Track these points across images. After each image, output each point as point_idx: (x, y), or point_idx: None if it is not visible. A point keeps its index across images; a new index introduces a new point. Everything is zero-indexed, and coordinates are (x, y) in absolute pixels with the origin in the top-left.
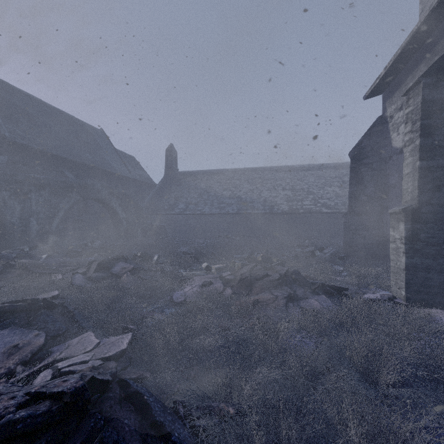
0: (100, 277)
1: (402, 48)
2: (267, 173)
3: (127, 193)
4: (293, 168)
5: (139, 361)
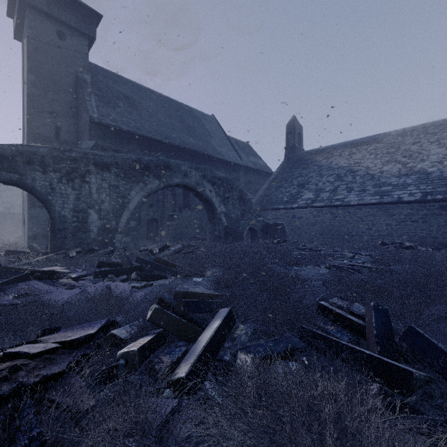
0: None
1: None
2: None
3: (227, 178)
4: None
5: None
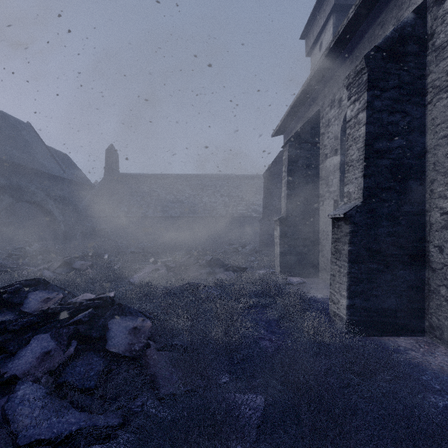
0: (65, 271)
1: (287, 113)
2: (208, 180)
3: (65, 196)
4: (231, 176)
5: (121, 302)
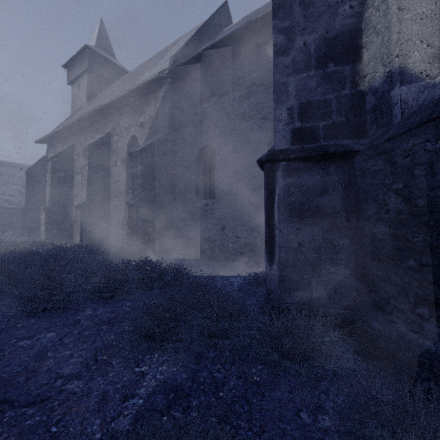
0: None
1: (51, 134)
2: None
3: None
4: None
5: None
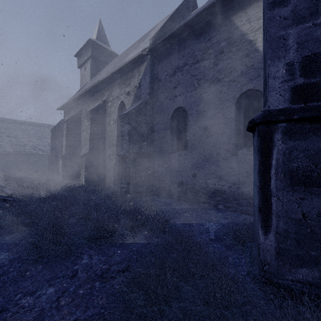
0: None
1: (66, 103)
2: None
3: None
4: (16, 121)
5: None
